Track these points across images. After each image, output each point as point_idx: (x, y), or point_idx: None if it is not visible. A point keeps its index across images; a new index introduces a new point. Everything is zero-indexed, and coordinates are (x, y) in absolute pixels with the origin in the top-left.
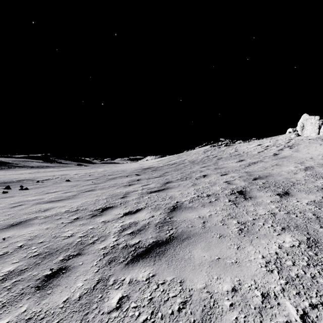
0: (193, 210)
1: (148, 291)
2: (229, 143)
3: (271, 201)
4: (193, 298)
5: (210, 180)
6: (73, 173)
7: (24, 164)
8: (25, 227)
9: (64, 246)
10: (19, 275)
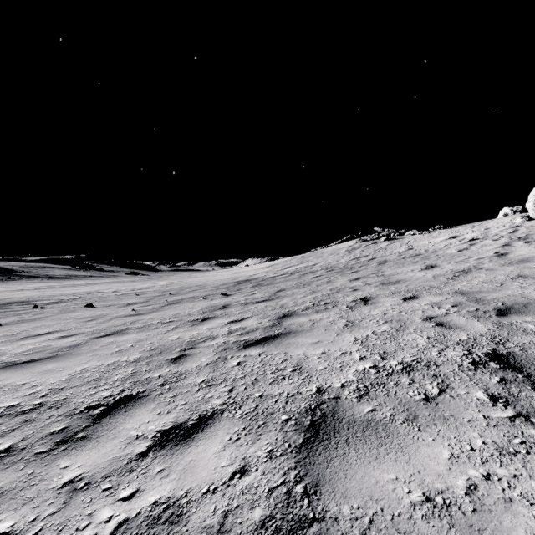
0: (387, 445)
1: None
2: (392, 234)
3: None
4: None
5: (385, 314)
6: (112, 289)
7: (38, 273)
8: None
9: None
10: None
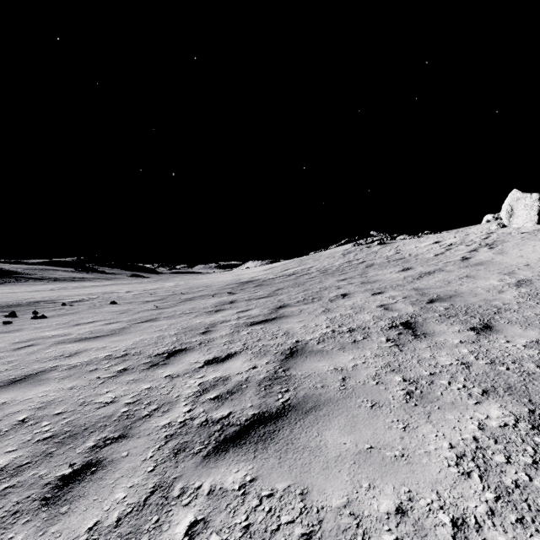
0: (325, 357)
1: (243, 511)
2: (385, 239)
3: (461, 341)
4: (325, 526)
5: (353, 304)
6: (124, 290)
7: (43, 275)
8: (35, 386)
9: (99, 421)
10: (15, 476)
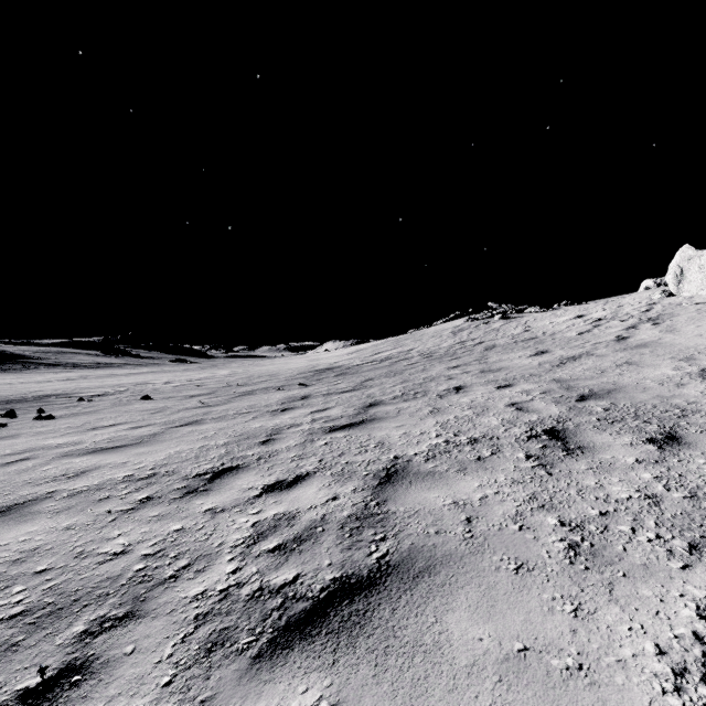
0: (438, 483)
1: None
2: (509, 312)
3: (638, 460)
4: None
5: (472, 401)
6: (162, 380)
7: (58, 360)
8: (17, 523)
9: (98, 586)
10: None
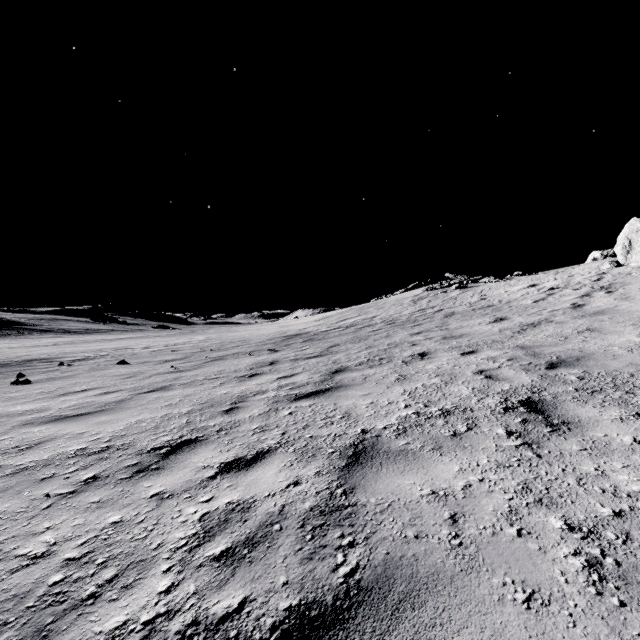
0: (412, 465)
1: None
2: (465, 282)
3: (637, 440)
4: None
5: (438, 368)
6: (142, 345)
7: (51, 326)
8: None
9: None
10: None
